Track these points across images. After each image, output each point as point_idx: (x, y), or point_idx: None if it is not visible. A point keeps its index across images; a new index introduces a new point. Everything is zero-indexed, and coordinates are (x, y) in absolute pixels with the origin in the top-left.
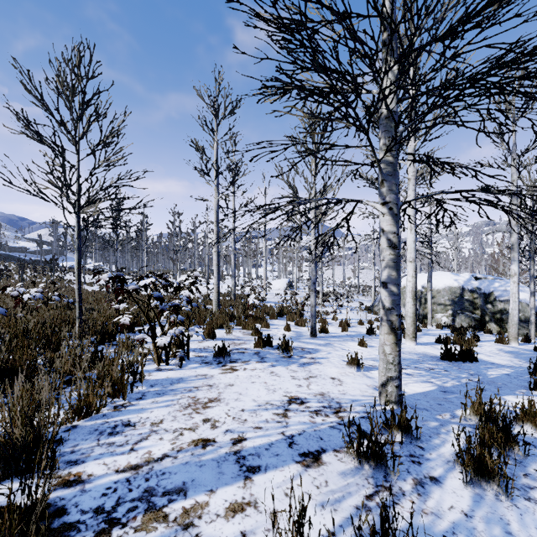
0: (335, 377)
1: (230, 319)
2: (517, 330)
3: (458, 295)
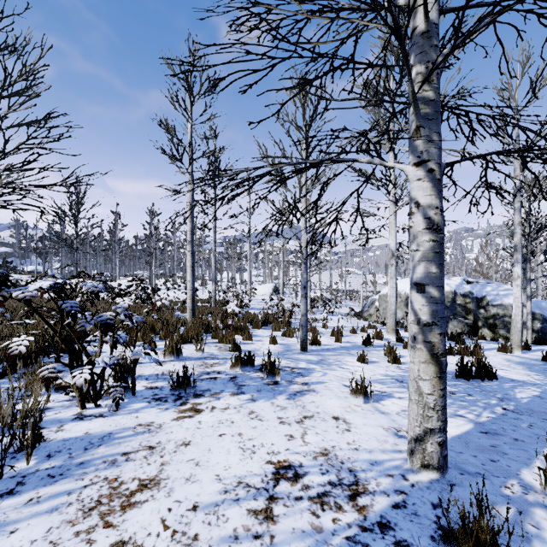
0: (338, 417)
1: (205, 330)
2: (520, 337)
3: (450, 300)
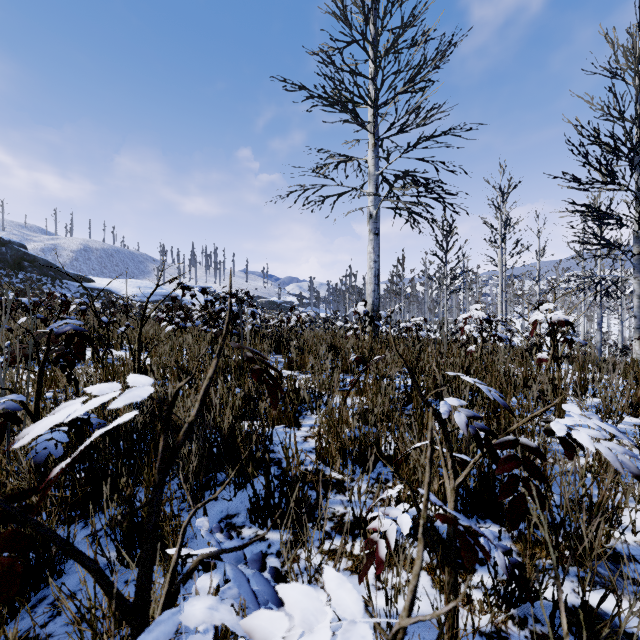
0: None
1: None
2: None
3: None
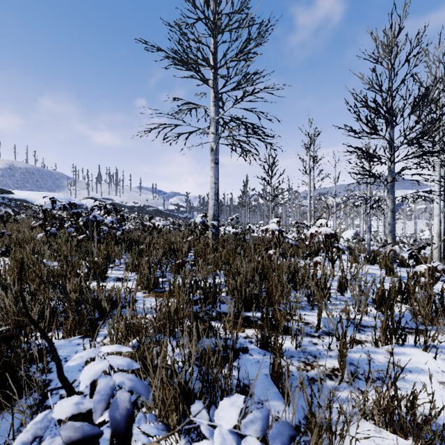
0: None
1: None
2: None
3: None
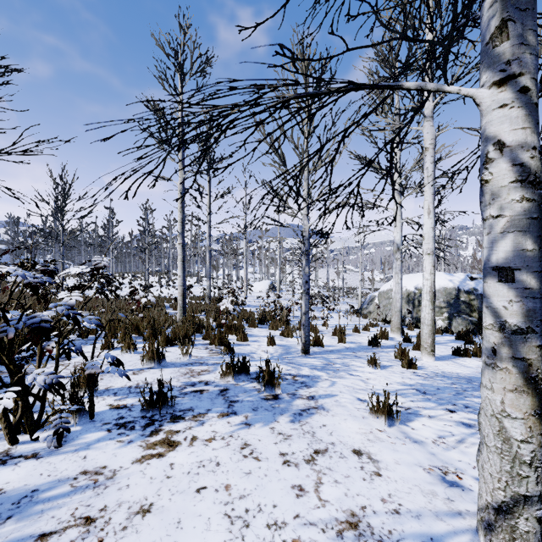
0: (360, 450)
1: (196, 329)
2: None
3: (454, 297)
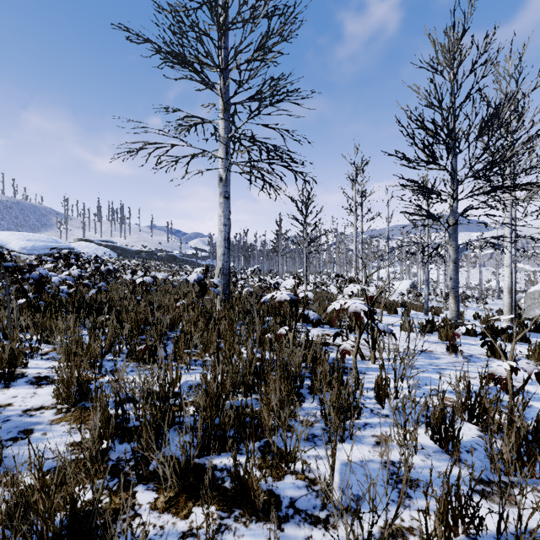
0: None
1: None
2: None
3: None
